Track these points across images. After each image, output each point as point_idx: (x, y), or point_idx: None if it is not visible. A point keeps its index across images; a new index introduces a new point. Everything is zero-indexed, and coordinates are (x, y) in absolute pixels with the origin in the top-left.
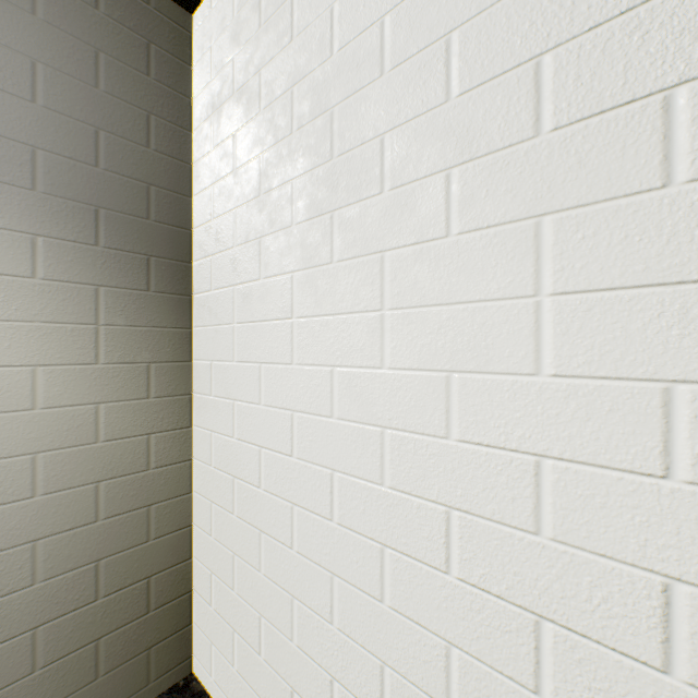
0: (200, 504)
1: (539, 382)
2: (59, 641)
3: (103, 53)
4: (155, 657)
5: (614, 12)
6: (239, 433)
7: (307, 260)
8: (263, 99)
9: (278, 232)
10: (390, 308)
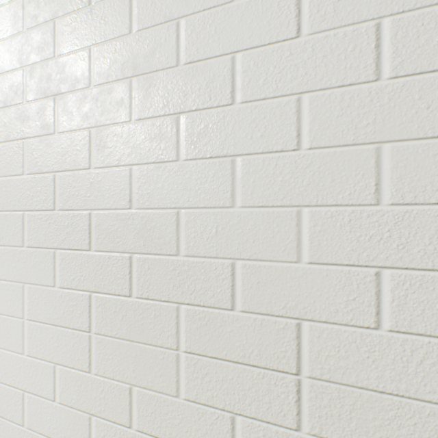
0: None
1: (24, 357)
2: None
3: None
4: None
5: (43, 208)
6: None
7: None
8: None
9: None
10: None
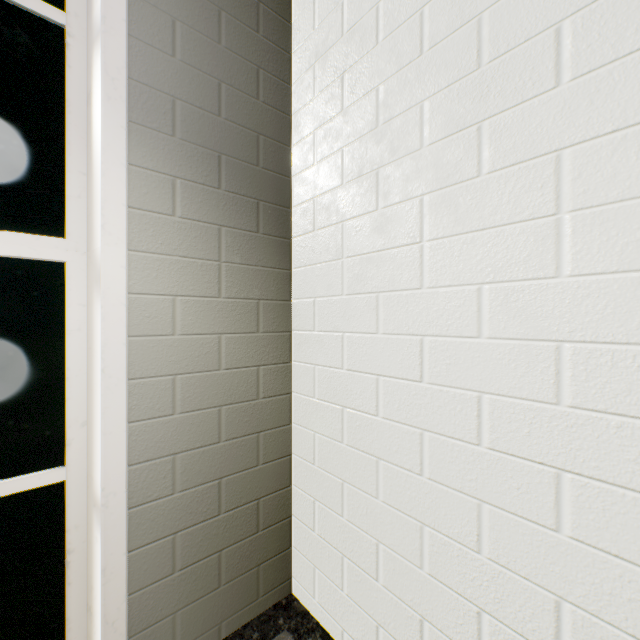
0: (300, 435)
1: None
2: (192, 548)
3: (223, 12)
4: (262, 574)
5: None
6: (349, 364)
7: (442, 179)
8: (381, 31)
9: (402, 159)
10: (571, 209)
